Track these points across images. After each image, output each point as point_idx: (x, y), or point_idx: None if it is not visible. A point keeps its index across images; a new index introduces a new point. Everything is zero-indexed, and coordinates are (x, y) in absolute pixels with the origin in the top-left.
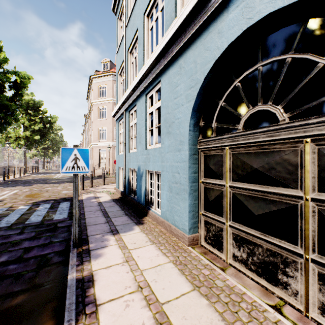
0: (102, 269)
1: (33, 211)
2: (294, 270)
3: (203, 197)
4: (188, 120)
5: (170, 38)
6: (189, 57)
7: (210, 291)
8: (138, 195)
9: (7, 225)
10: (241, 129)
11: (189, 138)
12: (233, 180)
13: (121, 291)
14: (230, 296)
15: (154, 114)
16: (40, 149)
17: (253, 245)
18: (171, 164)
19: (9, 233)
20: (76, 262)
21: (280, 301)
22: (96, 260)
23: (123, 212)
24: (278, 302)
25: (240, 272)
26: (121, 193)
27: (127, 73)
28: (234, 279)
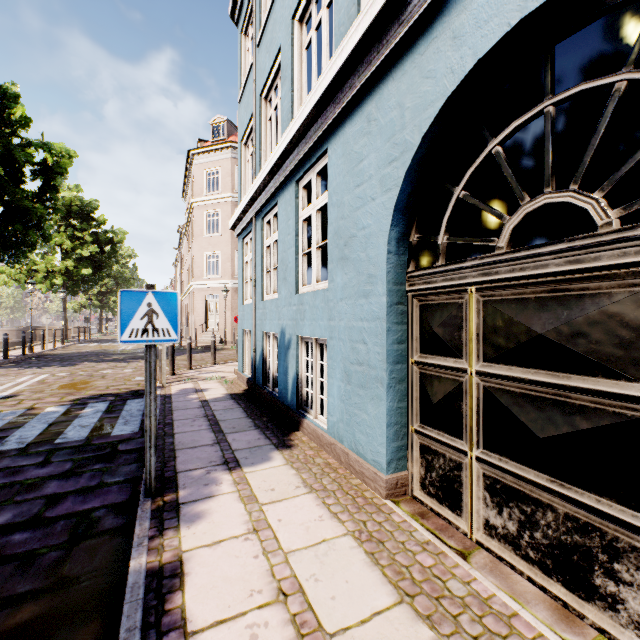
0: (203, 548)
1: (73, 417)
2: (635, 569)
3: (417, 394)
4: (386, 231)
5: (348, 58)
6: (387, 97)
7: (437, 606)
8: (281, 386)
9: (19, 446)
10: (505, 248)
11: (387, 269)
12: (485, 358)
13: (241, 602)
14: (483, 622)
15: (314, 220)
16: (94, 293)
17: (533, 505)
18: (350, 324)
19: (22, 463)
20: (150, 530)
21: (600, 638)
22: (191, 527)
23: (251, 421)
24: (595, 639)
25: (503, 563)
26: (248, 382)
27: (260, 140)
28: (490, 579)
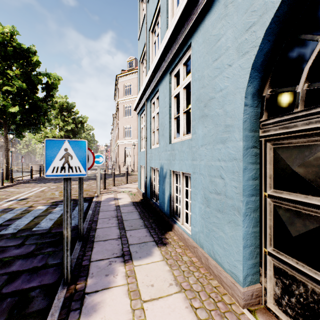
0: None
1: (48, 213)
2: None
3: (271, 223)
4: (243, 87)
5: None
6: None
7: None
8: (160, 200)
9: (13, 231)
10: None
11: (243, 118)
12: None
13: None
14: None
15: (181, 94)
16: None
17: None
18: (209, 163)
19: (9, 244)
20: None
21: None
22: None
23: (142, 221)
24: None
25: None
26: (142, 195)
27: (149, 56)
28: None
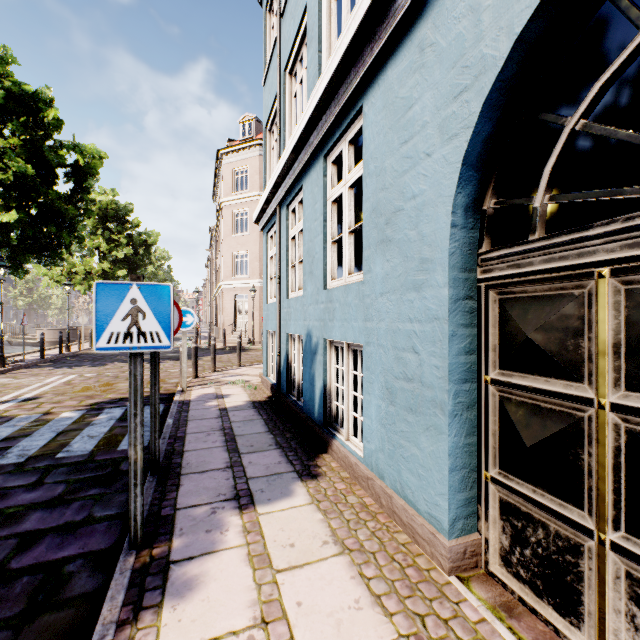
0: None
1: (85, 425)
2: None
3: (496, 427)
4: (449, 195)
5: None
6: (451, 5)
7: None
8: (306, 397)
9: (18, 459)
10: None
11: (450, 249)
12: (633, 385)
13: None
14: None
15: (345, 199)
16: None
17: None
18: (393, 325)
19: (12, 483)
20: (123, 609)
21: None
22: (178, 608)
23: (272, 437)
24: None
25: None
26: (272, 389)
27: (284, 120)
28: None
